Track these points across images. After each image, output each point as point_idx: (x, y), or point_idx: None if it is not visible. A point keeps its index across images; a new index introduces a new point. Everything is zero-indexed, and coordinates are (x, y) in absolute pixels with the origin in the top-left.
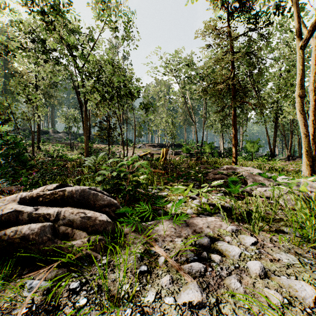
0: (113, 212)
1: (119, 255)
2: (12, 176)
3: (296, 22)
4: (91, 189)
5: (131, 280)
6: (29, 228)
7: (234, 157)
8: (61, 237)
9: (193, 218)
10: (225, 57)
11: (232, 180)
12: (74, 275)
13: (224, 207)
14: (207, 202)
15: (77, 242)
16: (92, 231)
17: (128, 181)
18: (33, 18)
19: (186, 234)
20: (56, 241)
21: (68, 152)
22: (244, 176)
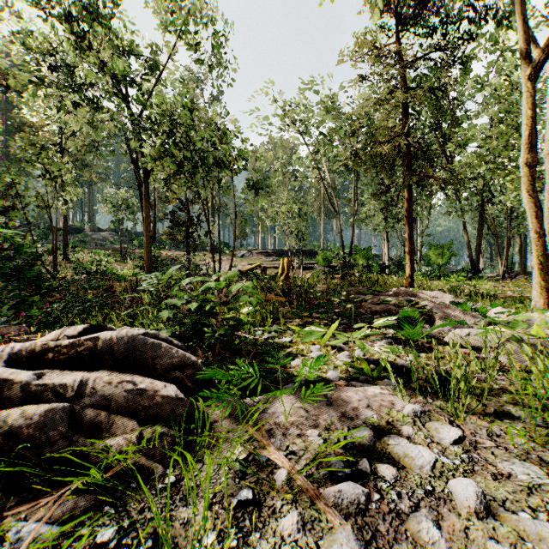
0: (189, 379)
1: (200, 464)
2: (15, 306)
3: (521, 33)
4: (148, 336)
5: (219, 526)
6: (23, 415)
7: (409, 273)
8: (87, 431)
9: (341, 389)
10: (392, 97)
11: (408, 316)
12: (108, 511)
13: (395, 366)
14: (364, 356)
15: (117, 441)
16: (148, 418)
17: (218, 319)
18: (53, 27)
19: (327, 422)
20: (76, 439)
21: (117, 264)
22: (428, 307)
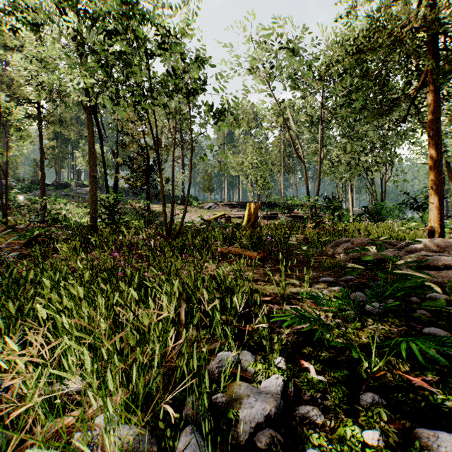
0: None
1: None
2: None
3: None
4: None
5: None
6: None
7: (436, 217)
8: None
9: None
10: None
11: None
12: None
13: None
14: None
15: None
16: None
17: None
18: None
19: None
20: None
21: None
22: None
